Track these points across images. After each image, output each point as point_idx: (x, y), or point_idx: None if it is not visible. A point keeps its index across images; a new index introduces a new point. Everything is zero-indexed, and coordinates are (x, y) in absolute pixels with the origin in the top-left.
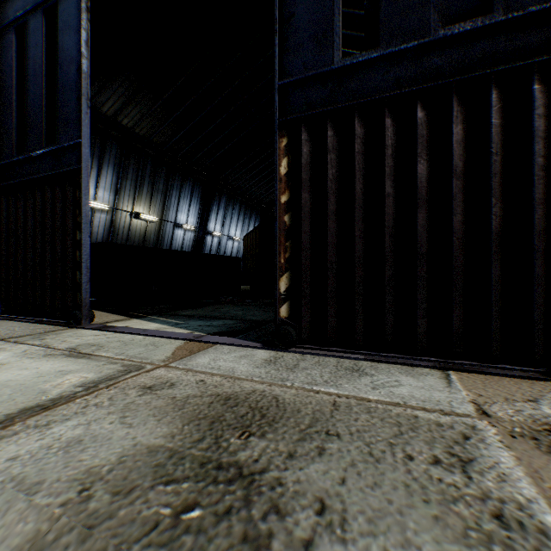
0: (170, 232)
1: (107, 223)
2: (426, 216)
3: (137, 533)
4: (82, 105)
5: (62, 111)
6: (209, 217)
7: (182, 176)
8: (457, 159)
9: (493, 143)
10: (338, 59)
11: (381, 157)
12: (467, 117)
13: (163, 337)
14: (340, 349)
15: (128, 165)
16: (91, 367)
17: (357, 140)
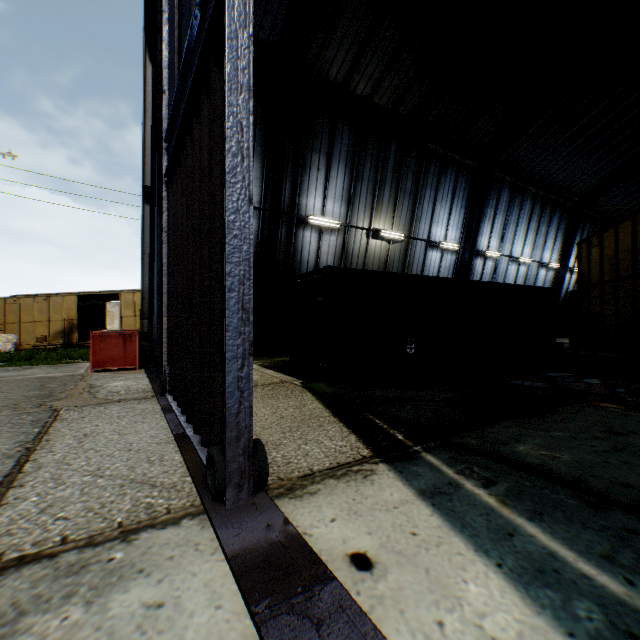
0: (421, 255)
1: (337, 248)
2: None
3: None
4: None
5: None
6: (479, 228)
7: (440, 166)
8: None
9: None
10: None
11: None
12: None
13: None
14: None
15: (364, 159)
16: None
17: None
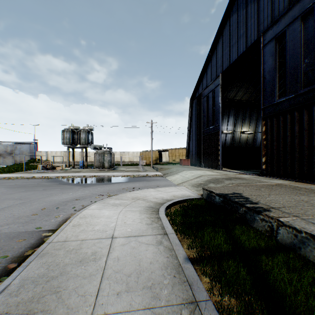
0: (260, 137)
1: (231, 137)
2: (297, 141)
3: (219, 179)
4: (219, 115)
5: (215, 117)
6: None
7: None
8: (305, 125)
9: (313, 120)
10: (276, 100)
11: (286, 125)
12: (308, 113)
13: (236, 173)
14: (275, 177)
15: (239, 113)
16: (219, 174)
17: (280, 121)
